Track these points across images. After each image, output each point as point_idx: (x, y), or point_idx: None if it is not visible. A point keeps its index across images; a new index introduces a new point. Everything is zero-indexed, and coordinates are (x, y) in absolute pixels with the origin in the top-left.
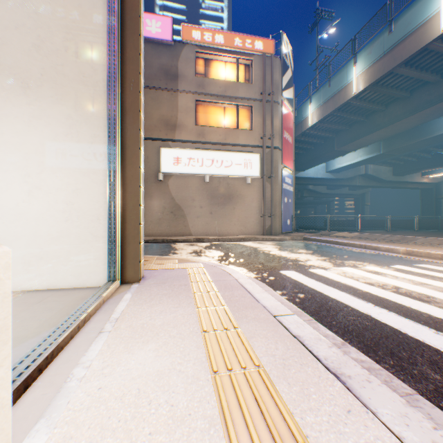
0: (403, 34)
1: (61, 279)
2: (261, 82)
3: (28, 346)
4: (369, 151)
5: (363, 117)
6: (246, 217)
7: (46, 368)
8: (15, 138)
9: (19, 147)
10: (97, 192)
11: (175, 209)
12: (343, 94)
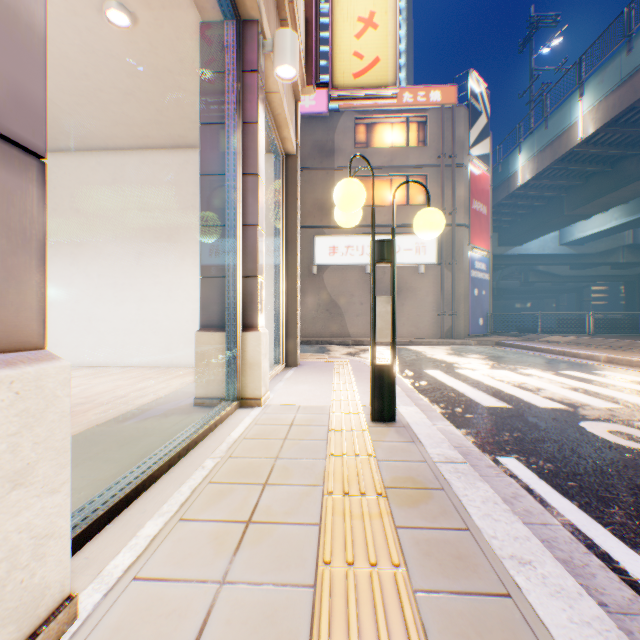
0: None
1: None
2: (438, 143)
3: None
4: (629, 211)
5: (606, 165)
6: (419, 315)
7: None
8: None
9: None
10: (270, 301)
11: (331, 306)
12: (565, 140)
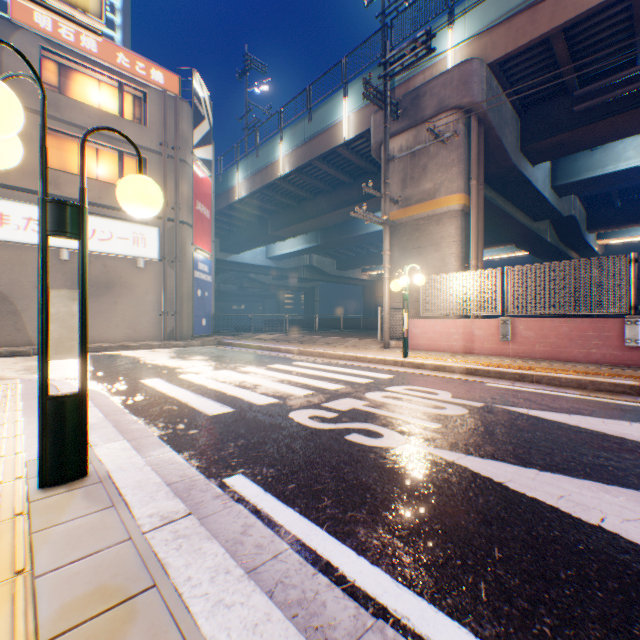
0: (319, 129)
1: None
2: (162, 129)
3: None
4: (309, 241)
5: (296, 202)
6: (138, 315)
7: None
8: None
9: None
10: None
11: None
12: (271, 172)
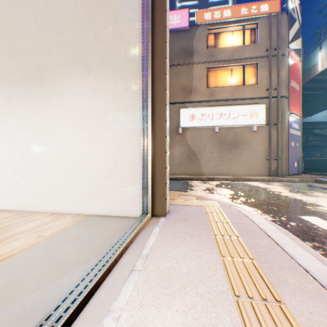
0: None
1: (111, 208)
2: (266, 40)
3: (78, 273)
4: None
5: None
6: (252, 160)
7: (84, 307)
8: (84, 108)
9: (86, 113)
10: (134, 142)
11: (190, 154)
12: None
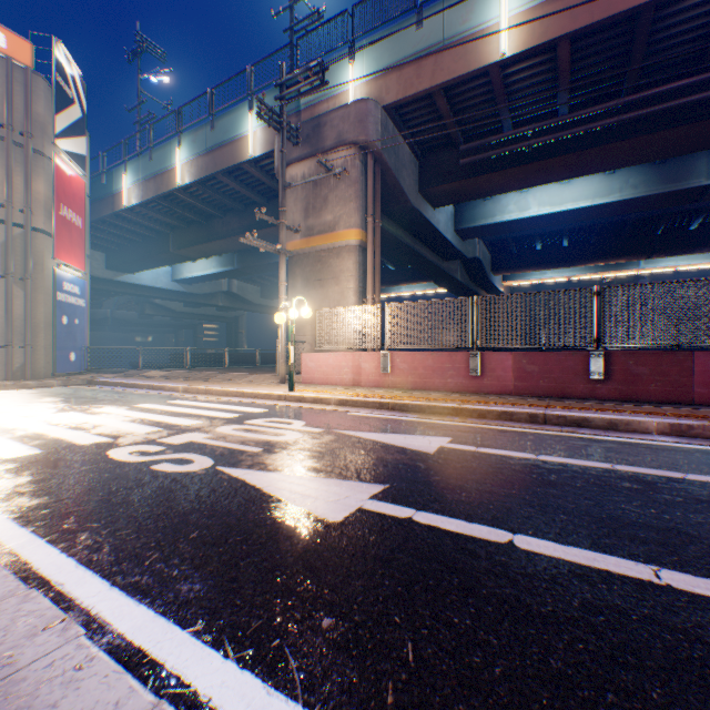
0: (224, 140)
1: None
2: (4, 106)
3: None
4: (224, 263)
5: (204, 218)
6: None
7: None
8: None
9: None
10: None
11: None
12: (169, 180)
